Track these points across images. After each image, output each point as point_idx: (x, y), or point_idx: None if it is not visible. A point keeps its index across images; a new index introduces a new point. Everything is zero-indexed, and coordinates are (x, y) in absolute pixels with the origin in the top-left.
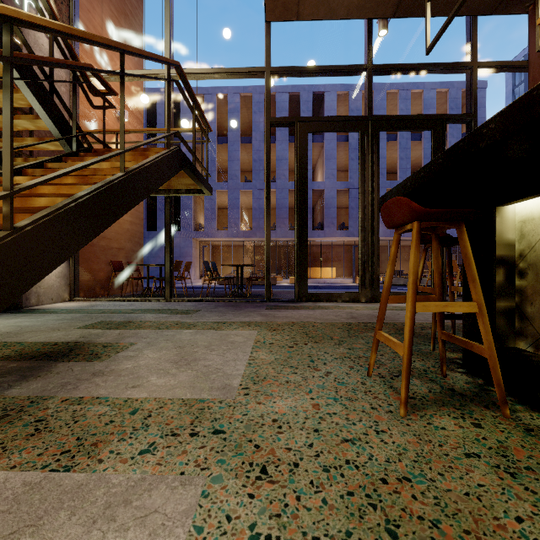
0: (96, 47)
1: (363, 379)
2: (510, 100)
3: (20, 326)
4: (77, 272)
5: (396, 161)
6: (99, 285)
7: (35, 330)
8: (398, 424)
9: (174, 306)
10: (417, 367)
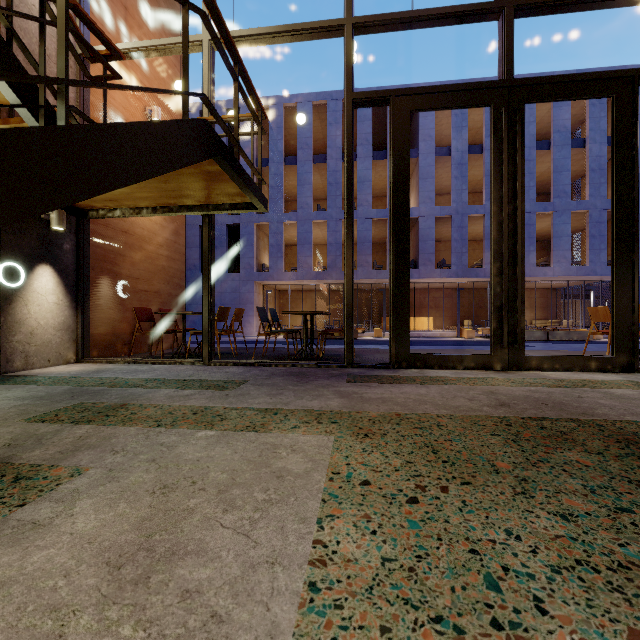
0: (117, 21)
1: None
2: None
3: None
4: (87, 323)
5: None
6: (122, 340)
7: None
8: None
9: (209, 374)
10: None
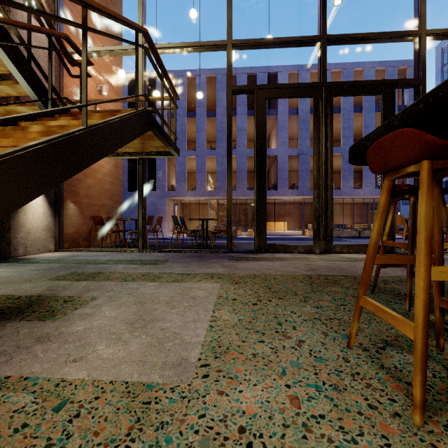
0: (79, 29)
1: (343, 352)
2: (440, 77)
3: None
4: (61, 226)
5: (339, 131)
6: (83, 237)
7: (9, 281)
8: (419, 444)
9: (145, 257)
10: (401, 334)
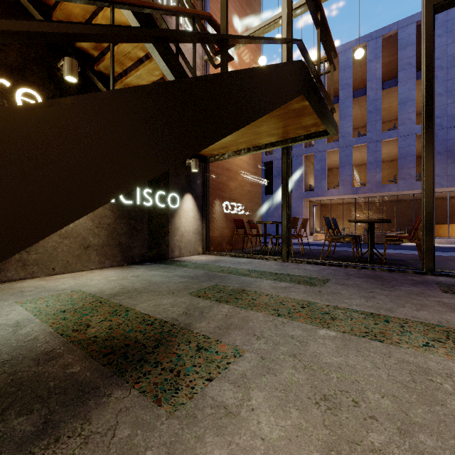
0: None
1: None
2: None
3: (151, 281)
4: (208, 230)
5: None
6: (226, 241)
7: (156, 289)
8: None
9: (292, 270)
10: None
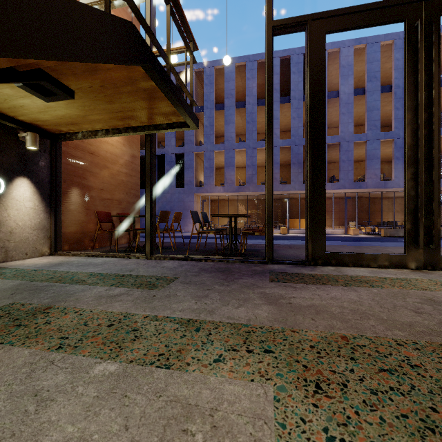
0: None
1: None
2: None
3: None
4: (59, 224)
5: (388, 114)
6: (89, 237)
7: None
8: None
9: (147, 269)
10: None
